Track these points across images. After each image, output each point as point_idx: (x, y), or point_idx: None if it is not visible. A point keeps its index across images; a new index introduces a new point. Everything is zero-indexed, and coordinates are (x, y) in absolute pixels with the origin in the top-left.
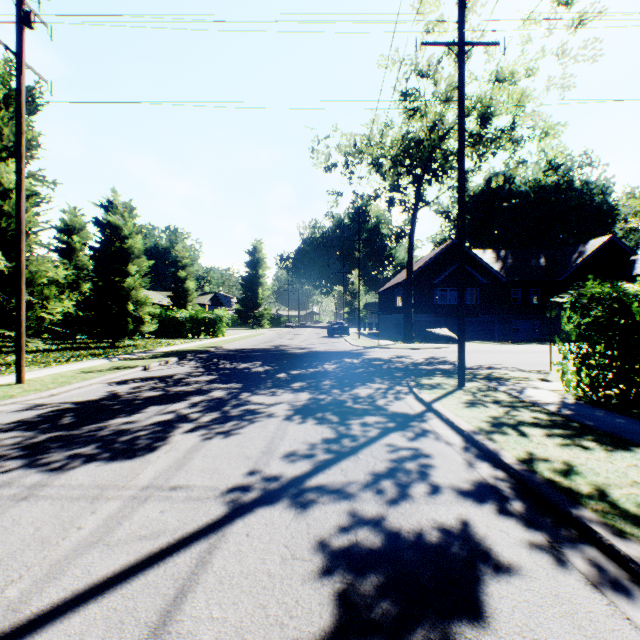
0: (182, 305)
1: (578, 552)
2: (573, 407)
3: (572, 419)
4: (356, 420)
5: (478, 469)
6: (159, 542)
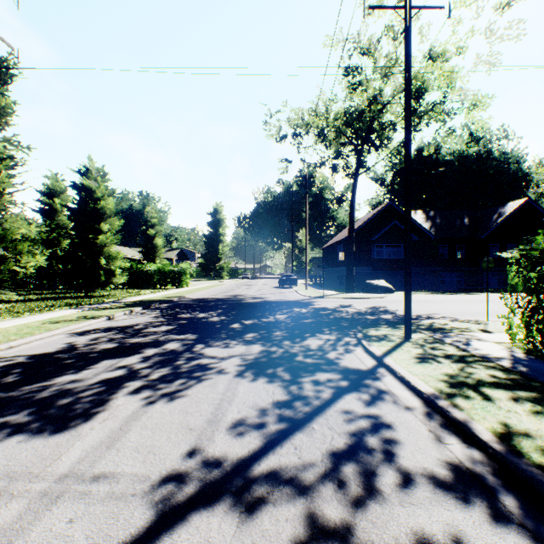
0: (151, 259)
1: None
2: (526, 362)
3: (531, 378)
4: (308, 377)
5: (450, 446)
6: None
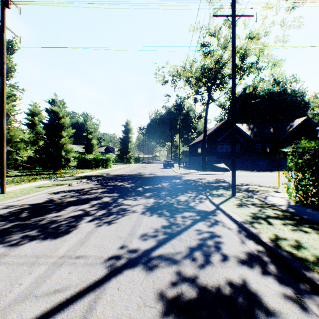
0: (90, 152)
1: (313, 301)
2: (294, 207)
3: (295, 214)
4: (179, 214)
5: (248, 245)
6: (66, 294)
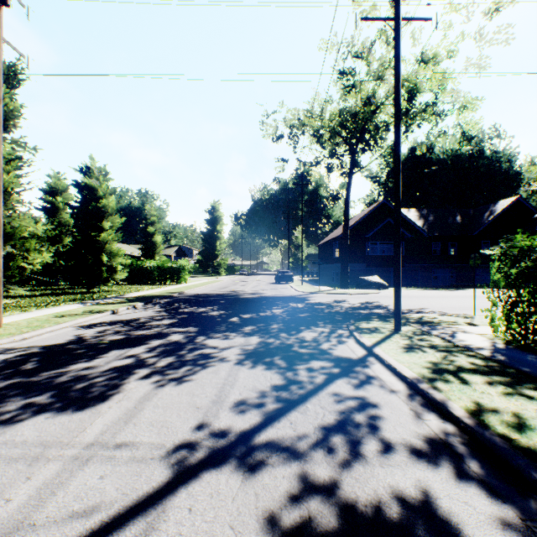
0: (151, 256)
1: None
2: (505, 352)
3: (508, 365)
4: (303, 365)
5: (427, 421)
6: (91, 521)
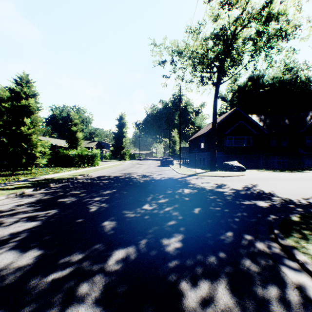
0: (74, 147)
1: None
2: None
3: None
4: None
5: None
6: None
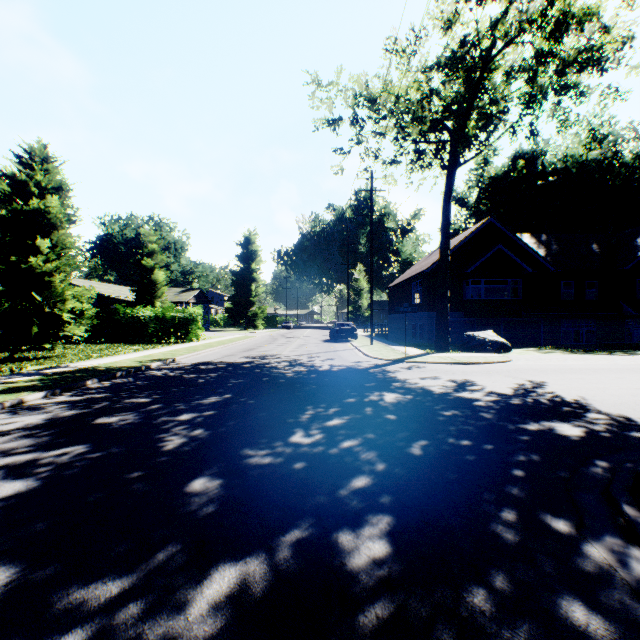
0: (149, 301)
1: None
2: None
3: None
4: None
5: None
6: None
